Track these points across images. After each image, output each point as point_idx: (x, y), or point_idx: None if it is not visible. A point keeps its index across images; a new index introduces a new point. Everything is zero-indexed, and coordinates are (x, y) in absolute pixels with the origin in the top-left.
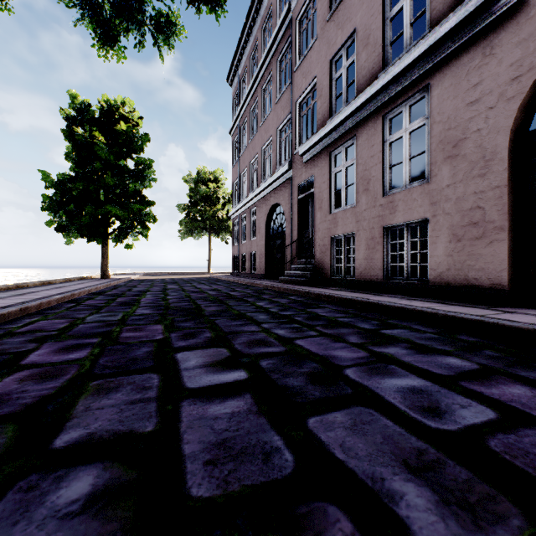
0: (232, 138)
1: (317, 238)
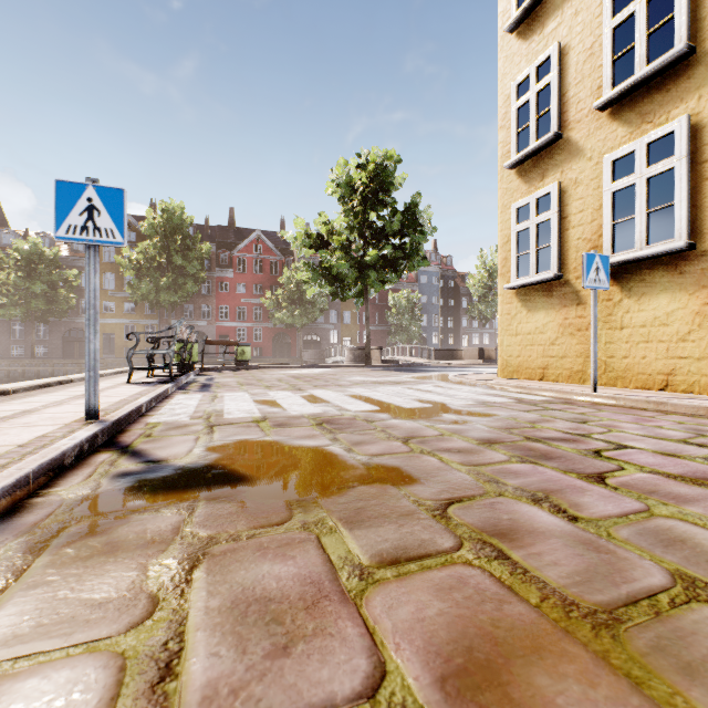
0: None
1: (3, 345)
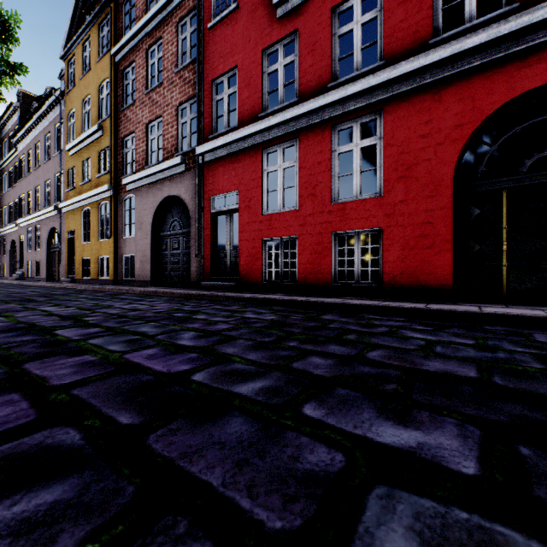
0: None
1: (25, 261)
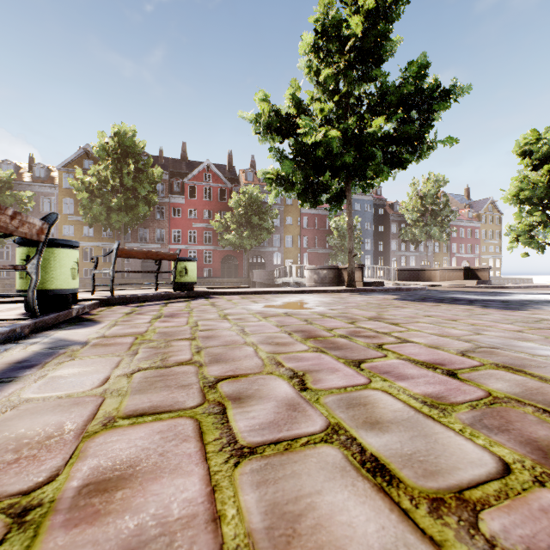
0: None
1: None
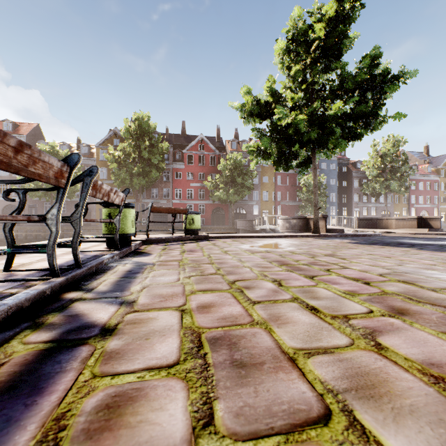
0: None
1: None
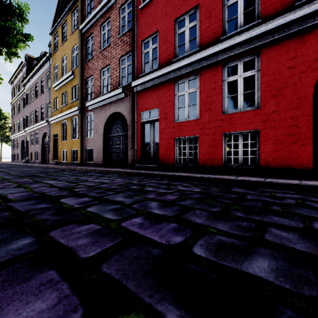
0: (11, 106)
1: (29, 152)
